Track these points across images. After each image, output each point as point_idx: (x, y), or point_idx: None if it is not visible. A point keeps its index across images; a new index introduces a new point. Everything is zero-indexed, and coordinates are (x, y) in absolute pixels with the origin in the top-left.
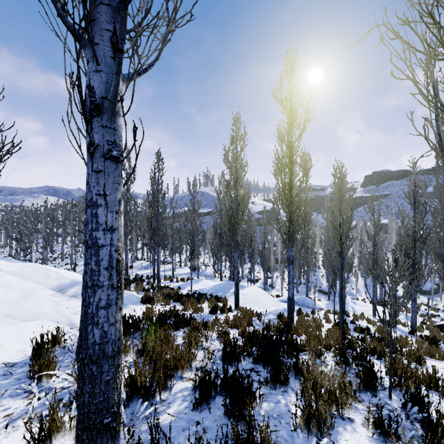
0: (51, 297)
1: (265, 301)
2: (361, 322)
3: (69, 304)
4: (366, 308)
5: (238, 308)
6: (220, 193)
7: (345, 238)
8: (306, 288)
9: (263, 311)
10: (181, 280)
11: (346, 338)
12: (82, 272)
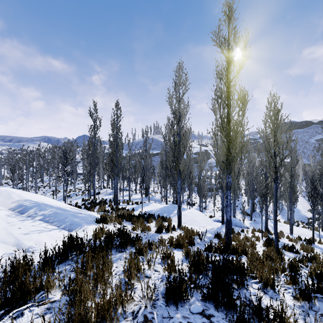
0: (6, 217)
1: (202, 221)
2: (283, 239)
3: (22, 224)
4: (283, 227)
5: (181, 227)
6: (165, 136)
7: (279, 166)
8: (234, 211)
9: (202, 229)
10: (135, 203)
11: (282, 259)
12: (62, 196)
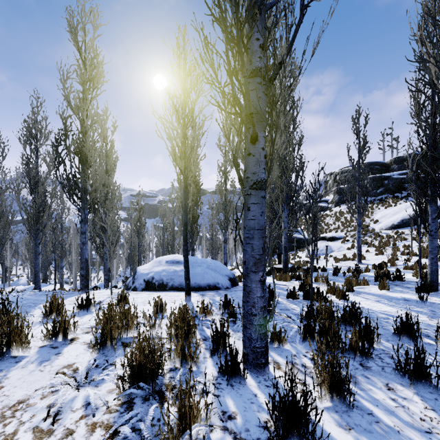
0: None
1: None
2: None
3: None
4: None
5: None
6: None
7: None
8: None
9: None
10: None
11: None
12: None
